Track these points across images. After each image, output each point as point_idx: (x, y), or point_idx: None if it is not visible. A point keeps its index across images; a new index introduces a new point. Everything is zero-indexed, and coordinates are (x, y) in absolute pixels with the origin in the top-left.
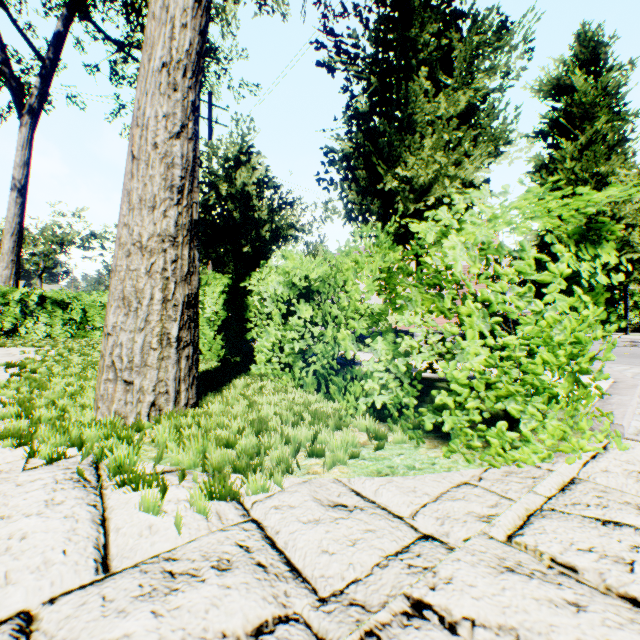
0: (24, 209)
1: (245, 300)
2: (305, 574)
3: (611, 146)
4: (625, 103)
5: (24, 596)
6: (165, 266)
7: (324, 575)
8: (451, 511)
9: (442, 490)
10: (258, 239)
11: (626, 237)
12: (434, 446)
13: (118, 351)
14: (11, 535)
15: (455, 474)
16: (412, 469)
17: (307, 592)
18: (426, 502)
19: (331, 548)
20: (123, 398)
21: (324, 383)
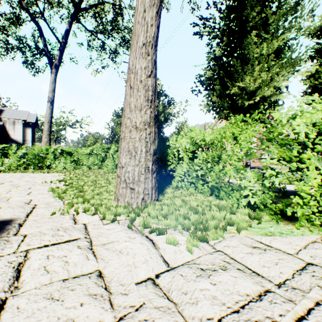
0: (53, 111)
1: (166, 151)
2: (262, 274)
3: None
4: None
5: (146, 272)
6: (146, 136)
7: (271, 275)
8: (317, 253)
9: (305, 244)
10: (158, 121)
11: None
12: (287, 223)
13: (127, 175)
14: (121, 249)
15: (307, 237)
16: (282, 233)
17: (268, 281)
18: (301, 249)
19: (266, 265)
20: (130, 196)
21: (214, 191)
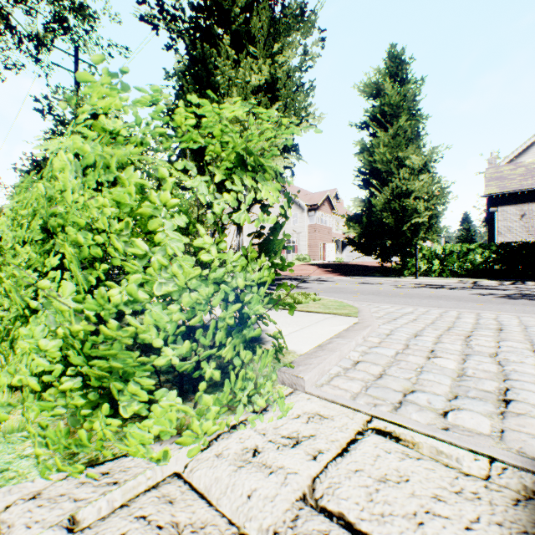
0: None
1: None
2: None
3: (410, 139)
4: (419, 108)
5: None
6: None
7: None
8: None
9: None
10: None
11: (415, 206)
12: None
13: None
14: None
15: None
16: None
17: None
18: None
19: None
20: None
21: None
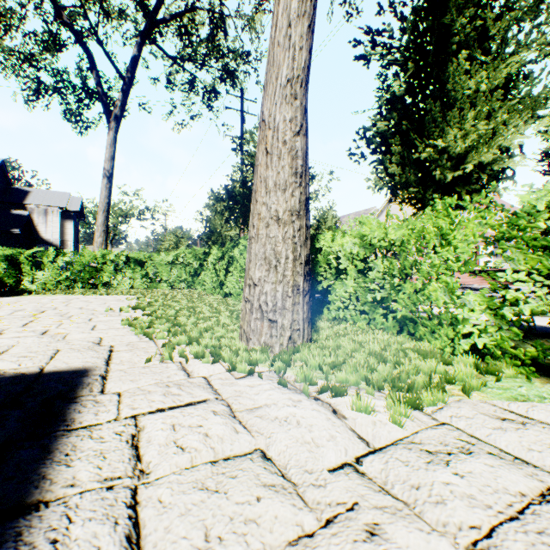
0: (111, 192)
1: (315, 259)
2: (533, 462)
3: None
4: None
5: (338, 454)
6: (293, 234)
7: (549, 464)
8: None
9: None
10: None
11: None
12: (546, 382)
13: (263, 298)
14: (282, 418)
15: None
16: (544, 398)
17: (548, 474)
18: None
19: (535, 448)
20: (269, 332)
21: (405, 327)
